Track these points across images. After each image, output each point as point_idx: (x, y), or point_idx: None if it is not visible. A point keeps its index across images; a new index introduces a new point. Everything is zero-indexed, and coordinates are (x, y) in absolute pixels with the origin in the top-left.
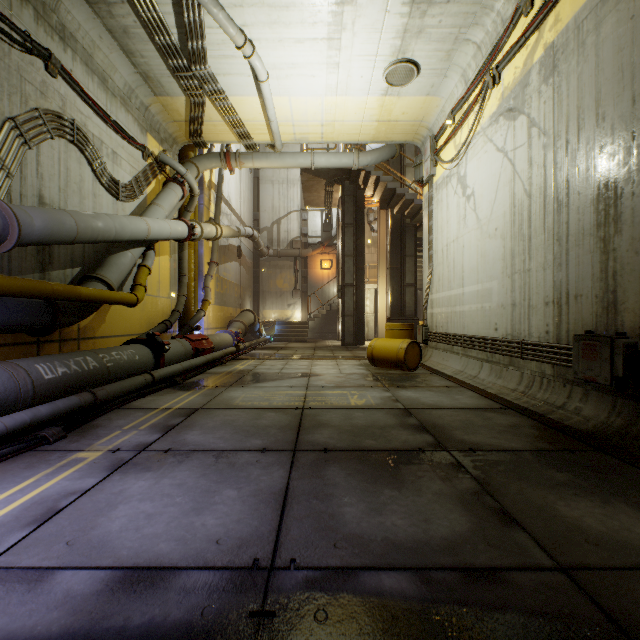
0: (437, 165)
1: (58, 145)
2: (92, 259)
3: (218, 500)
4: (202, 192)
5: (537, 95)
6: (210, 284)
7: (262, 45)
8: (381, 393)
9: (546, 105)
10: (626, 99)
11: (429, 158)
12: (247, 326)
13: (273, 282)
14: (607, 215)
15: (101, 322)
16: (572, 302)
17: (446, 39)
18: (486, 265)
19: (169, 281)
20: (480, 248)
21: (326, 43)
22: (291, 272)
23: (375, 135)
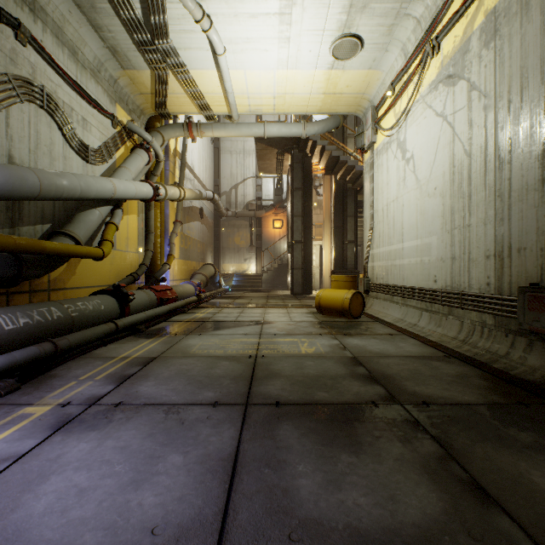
0: (378, 133)
1: (28, 109)
2: (62, 216)
3: (161, 469)
4: (168, 159)
5: (477, 60)
6: (175, 241)
7: (219, 20)
8: (329, 341)
9: (487, 68)
10: None
11: (370, 127)
12: (208, 278)
13: (231, 239)
14: None
15: (71, 274)
16: (515, 255)
17: (388, 14)
18: (425, 222)
19: (137, 237)
20: (419, 206)
21: (278, 18)
22: (247, 231)
23: (322, 107)
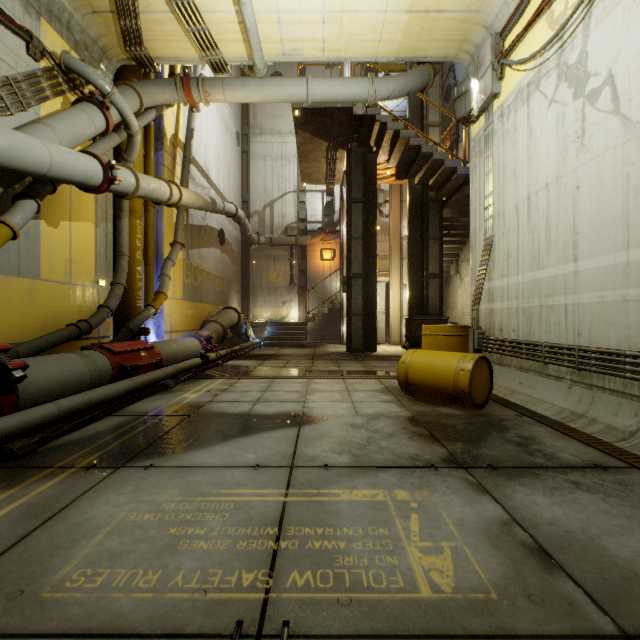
0: (503, 77)
1: None
2: None
3: None
4: (161, 148)
5: None
6: (175, 272)
7: None
8: (472, 502)
9: None
10: None
11: (490, 68)
12: (226, 328)
13: (265, 275)
14: None
15: None
16: None
17: None
18: None
19: (94, 262)
20: (636, 178)
21: None
22: (286, 264)
23: (402, 44)
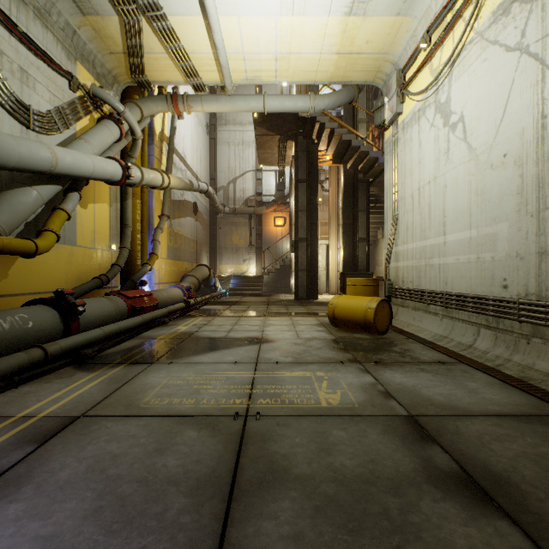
0: (404, 101)
1: None
2: None
3: None
4: (152, 143)
5: None
6: (162, 238)
7: None
8: (359, 376)
9: None
10: None
11: (395, 94)
12: (200, 280)
13: (229, 238)
14: None
15: (0, 277)
16: None
17: None
18: (486, 204)
19: (108, 232)
20: (474, 184)
21: None
22: (246, 229)
23: (333, 73)
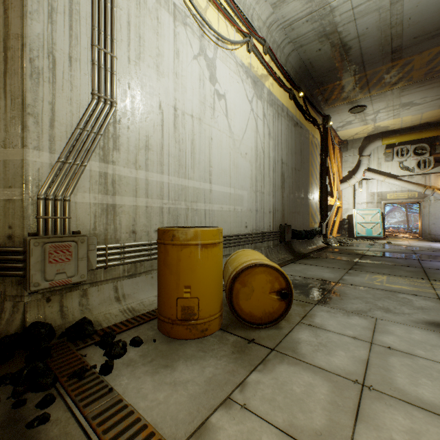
0: None
1: None
2: None
3: None
4: None
5: (267, 105)
6: None
7: None
8: (351, 278)
9: (270, 117)
10: (285, 151)
11: None
12: None
13: None
14: (283, 184)
15: None
16: (276, 213)
17: None
18: (239, 175)
19: None
20: (233, 157)
21: None
22: None
23: None
